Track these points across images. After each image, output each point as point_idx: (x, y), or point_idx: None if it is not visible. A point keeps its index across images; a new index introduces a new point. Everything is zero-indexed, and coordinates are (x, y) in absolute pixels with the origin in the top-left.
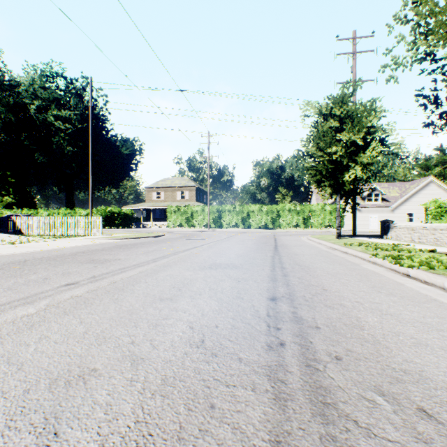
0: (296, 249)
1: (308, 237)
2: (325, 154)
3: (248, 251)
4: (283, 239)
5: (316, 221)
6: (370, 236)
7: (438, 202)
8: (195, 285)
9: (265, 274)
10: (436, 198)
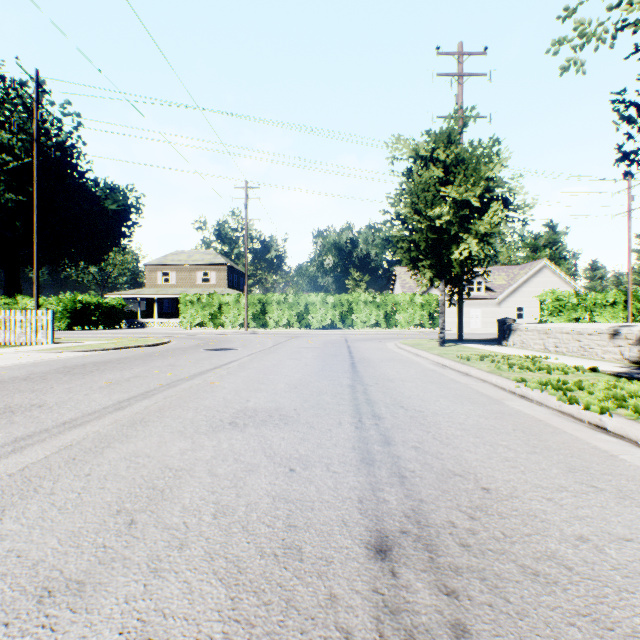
0: (387, 368)
1: (397, 343)
2: (425, 217)
3: (309, 374)
4: (360, 347)
5: (403, 317)
6: (482, 341)
7: (556, 293)
8: (182, 495)
9: (347, 438)
10: (551, 287)
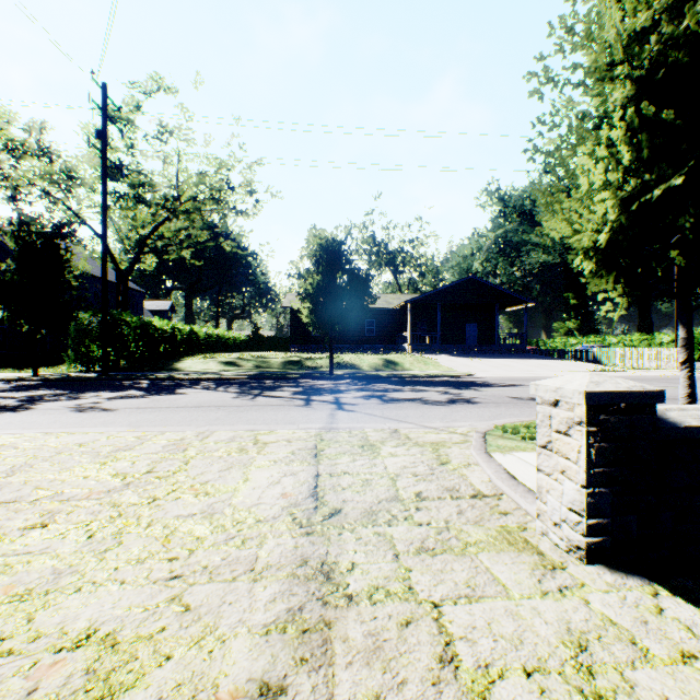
0: None
1: None
2: None
3: None
4: None
5: None
6: None
7: None
8: None
9: None
10: None
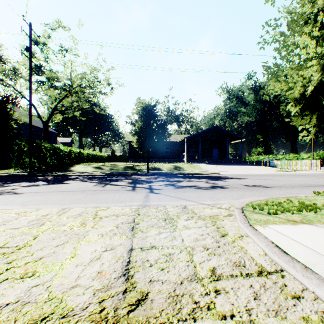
0: None
1: None
2: None
3: None
4: None
5: None
6: None
7: None
8: None
9: None
10: None
